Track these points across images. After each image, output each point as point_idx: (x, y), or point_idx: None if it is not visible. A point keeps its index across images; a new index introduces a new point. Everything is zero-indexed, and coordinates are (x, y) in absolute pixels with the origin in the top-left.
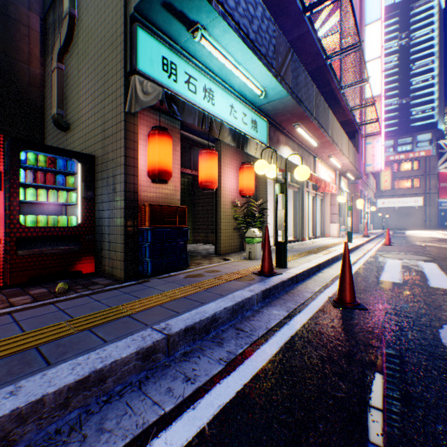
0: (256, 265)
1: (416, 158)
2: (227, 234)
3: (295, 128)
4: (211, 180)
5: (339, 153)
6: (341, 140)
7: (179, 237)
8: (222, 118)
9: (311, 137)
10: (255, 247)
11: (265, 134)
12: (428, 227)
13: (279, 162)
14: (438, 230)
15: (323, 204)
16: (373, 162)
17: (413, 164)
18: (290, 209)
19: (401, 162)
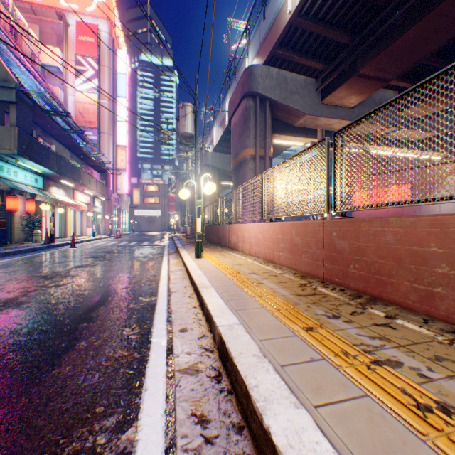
0: (42, 243)
1: (158, 184)
2: (19, 233)
3: (60, 180)
4: (16, 209)
5: (89, 189)
6: (91, 182)
7: (5, 233)
8: (22, 182)
9: (71, 183)
10: (39, 238)
11: (43, 184)
12: (164, 230)
13: (52, 200)
14: (168, 232)
15: (83, 215)
16: (122, 188)
17: (157, 188)
18: (59, 217)
19: (151, 185)
